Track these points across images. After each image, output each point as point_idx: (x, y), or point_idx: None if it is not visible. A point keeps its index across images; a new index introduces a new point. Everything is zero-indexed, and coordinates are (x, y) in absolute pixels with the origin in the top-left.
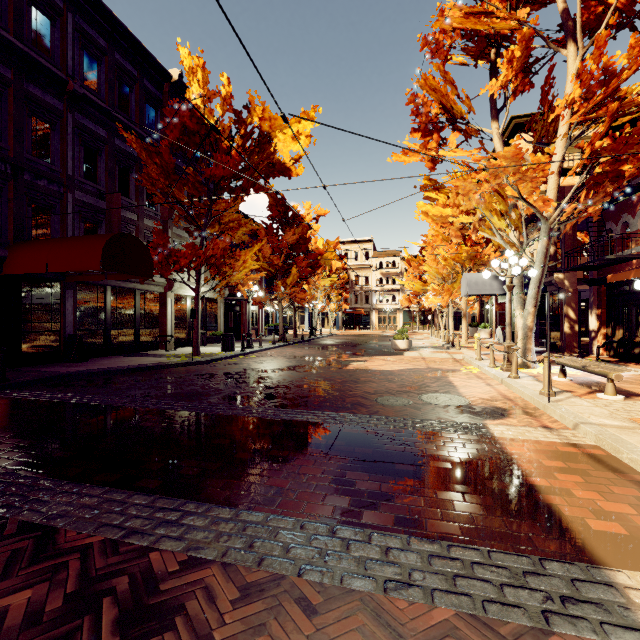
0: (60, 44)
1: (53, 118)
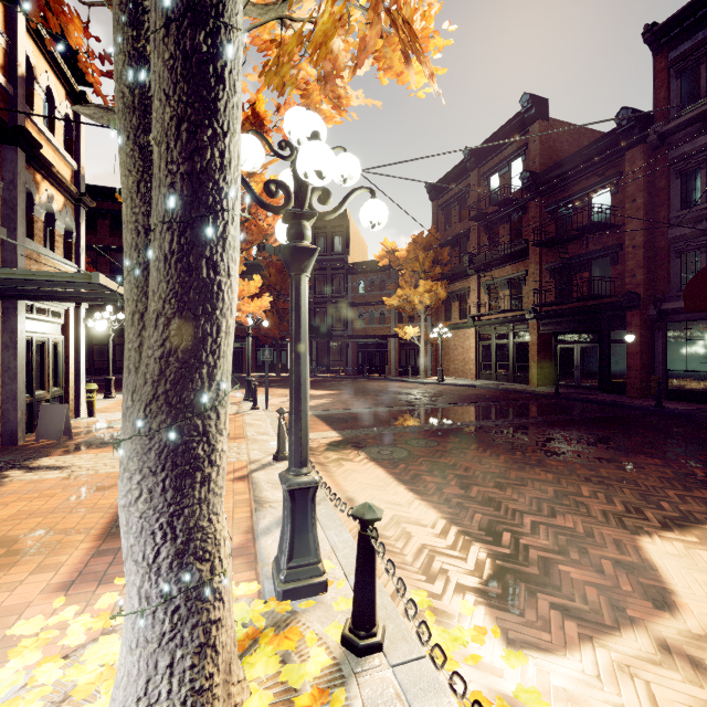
0: None
1: None
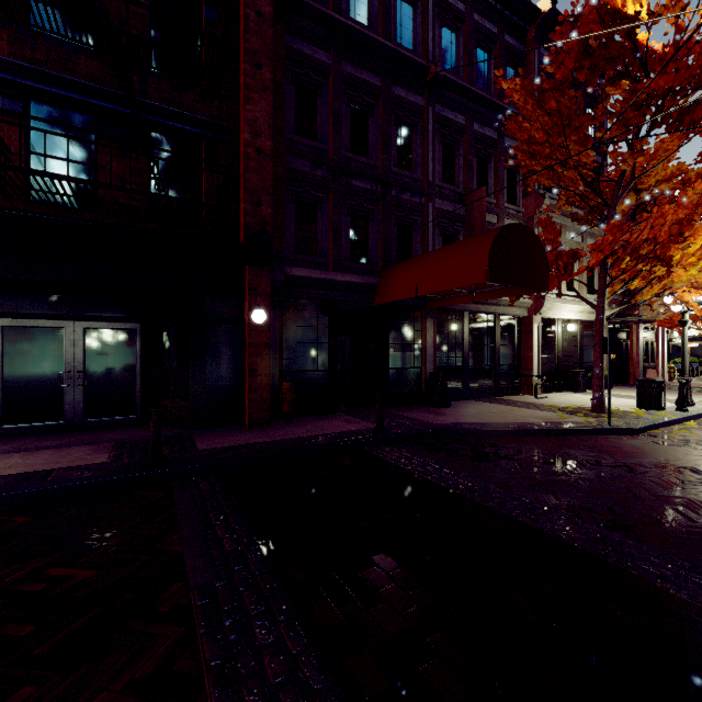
0: (420, 31)
1: (415, 119)
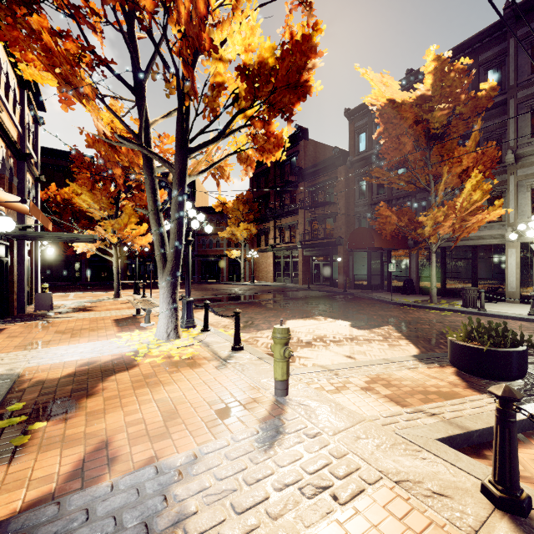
0: None
1: None
